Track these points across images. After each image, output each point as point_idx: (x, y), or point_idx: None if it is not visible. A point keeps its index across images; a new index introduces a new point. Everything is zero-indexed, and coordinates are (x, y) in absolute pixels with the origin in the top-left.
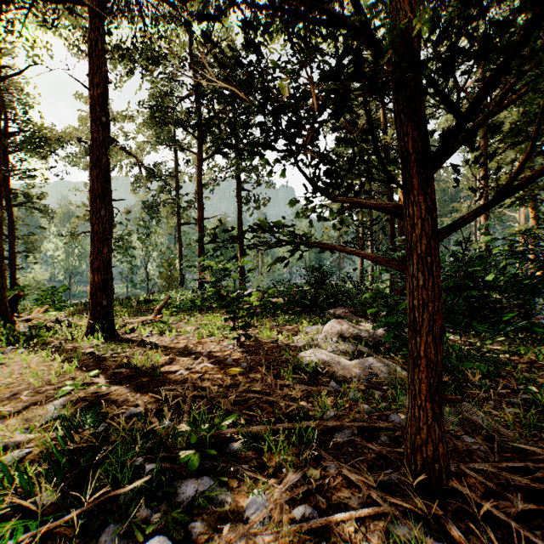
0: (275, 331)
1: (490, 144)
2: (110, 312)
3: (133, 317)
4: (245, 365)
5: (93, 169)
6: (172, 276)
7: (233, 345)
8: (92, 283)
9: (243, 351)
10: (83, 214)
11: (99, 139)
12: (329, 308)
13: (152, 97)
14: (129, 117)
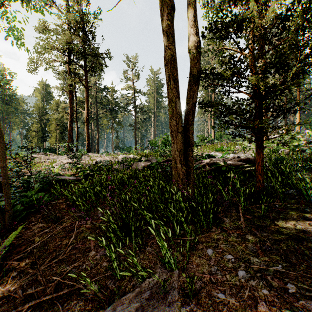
0: None
1: None
2: None
3: None
4: None
5: None
6: None
7: None
8: None
9: None
10: None
11: None
12: None
13: None
14: None
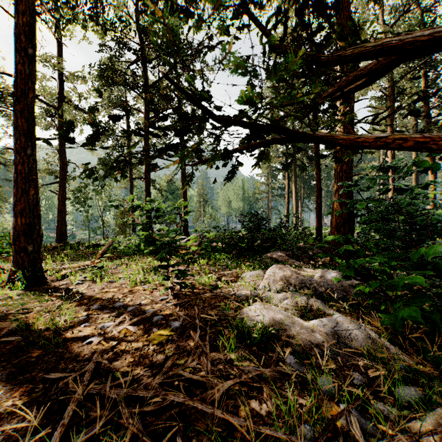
0: (214, 277)
1: (397, 111)
2: (37, 258)
3: (73, 262)
4: (175, 326)
5: (16, 104)
6: (125, 223)
7: (167, 294)
8: (15, 227)
9: (177, 303)
10: (44, 168)
11: (24, 72)
12: (265, 252)
13: (103, 61)
14: (81, 77)
